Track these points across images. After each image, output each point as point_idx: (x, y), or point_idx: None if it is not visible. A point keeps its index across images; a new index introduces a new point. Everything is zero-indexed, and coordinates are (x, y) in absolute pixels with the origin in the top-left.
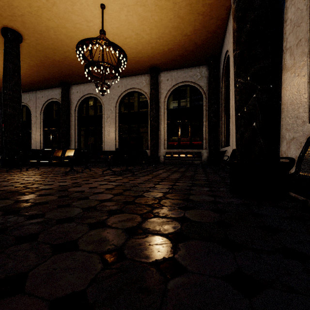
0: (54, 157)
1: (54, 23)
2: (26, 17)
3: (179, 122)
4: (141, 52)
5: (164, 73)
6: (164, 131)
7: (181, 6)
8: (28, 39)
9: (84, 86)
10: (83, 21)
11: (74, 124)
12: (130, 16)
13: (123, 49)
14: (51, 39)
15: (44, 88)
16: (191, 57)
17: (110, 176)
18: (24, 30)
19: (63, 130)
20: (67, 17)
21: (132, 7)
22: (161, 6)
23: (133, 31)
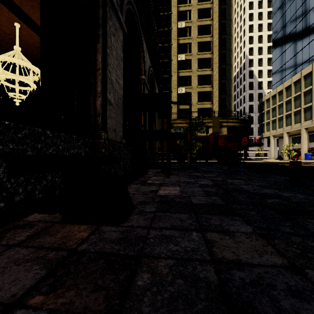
0: None
1: None
2: None
3: None
4: None
5: None
6: None
7: None
8: None
9: None
10: (2, 33)
11: None
12: None
13: None
14: None
15: None
16: None
17: None
18: None
19: None
20: None
21: None
22: None
23: None
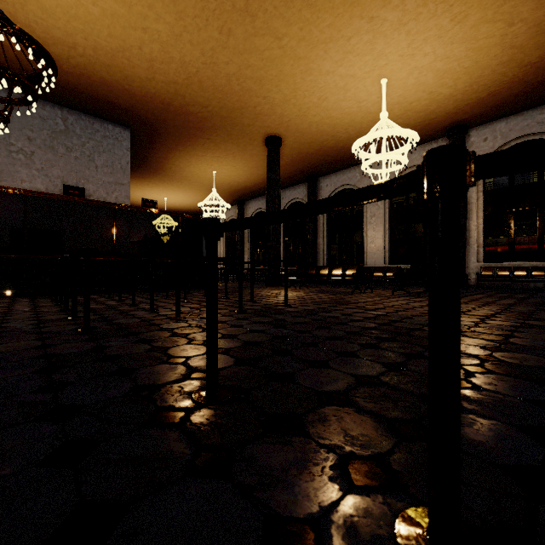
0: (334, 274)
1: (318, 118)
2: (292, 121)
3: (512, 213)
4: (435, 111)
5: (478, 129)
6: (477, 231)
7: (517, 34)
8: (286, 140)
9: (336, 176)
10: (354, 104)
11: (322, 230)
12: (421, 77)
13: (404, 117)
14: (311, 133)
15: (285, 188)
16: (540, 91)
17: (406, 297)
18: (285, 133)
19: (309, 240)
20: (336, 106)
21: (427, 66)
22: (477, 48)
23: (425, 91)
